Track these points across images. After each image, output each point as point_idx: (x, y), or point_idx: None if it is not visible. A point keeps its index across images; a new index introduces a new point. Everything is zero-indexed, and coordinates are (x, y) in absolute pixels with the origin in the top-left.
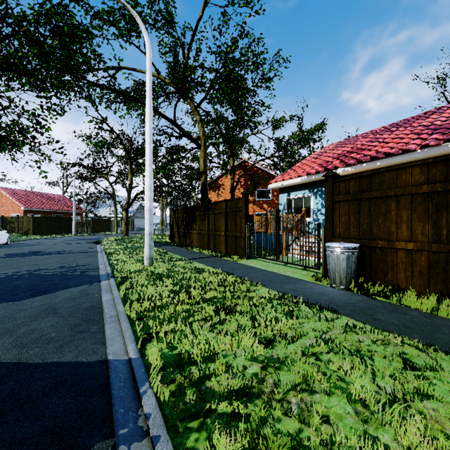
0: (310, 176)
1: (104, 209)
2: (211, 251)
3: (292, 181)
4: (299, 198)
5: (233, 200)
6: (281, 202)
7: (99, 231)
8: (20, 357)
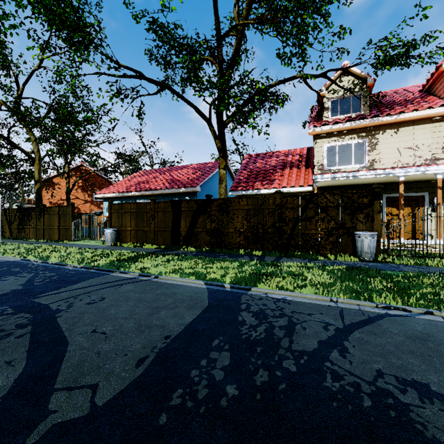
0: (120, 194)
1: None
2: (46, 240)
3: (110, 195)
4: None
5: (64, 207)
6: (105, 207)
7: None
8: None
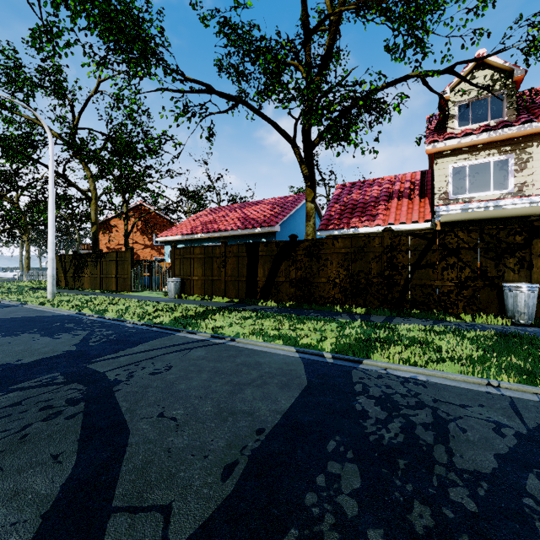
0: (184, 236)
1: None
2: (103, 290)
3: (173, 238)
4: None
5: (122, 252)
6: (167, 252)
7: None
8: (28, 316)
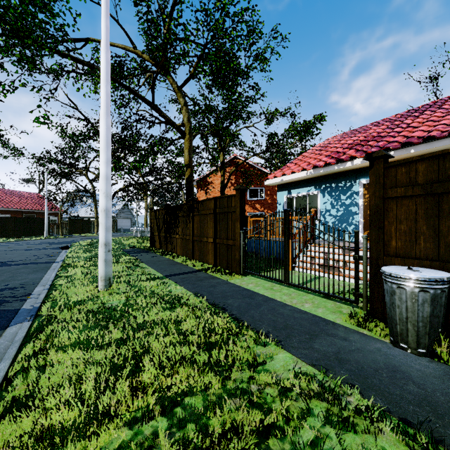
0: (318, 170)
1: (85, 208)
2: (196, 261)
3: (295, 176)
4: (302, 196)
5: (224, 198)
6: (280, 201)
7: (77, 233)
8: None
